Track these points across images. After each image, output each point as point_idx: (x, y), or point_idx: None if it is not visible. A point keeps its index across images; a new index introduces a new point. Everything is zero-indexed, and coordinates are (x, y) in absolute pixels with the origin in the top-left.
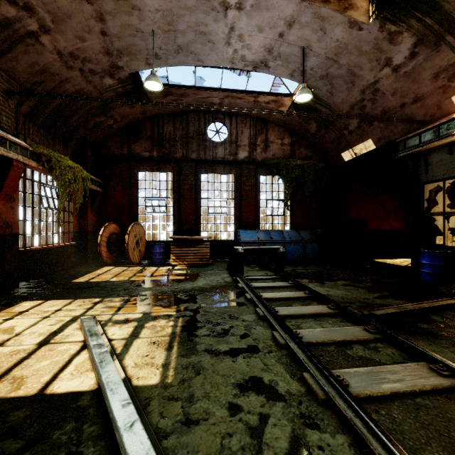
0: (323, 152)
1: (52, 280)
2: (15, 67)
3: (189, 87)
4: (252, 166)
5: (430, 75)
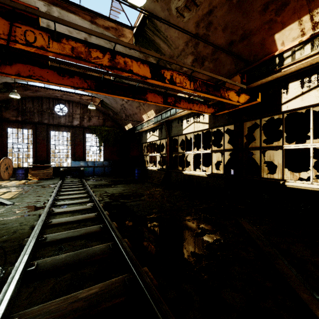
0: (119, 124)
1: None
2: None
3: (41, 87)
4: (81, 129)
5: (135, 107)
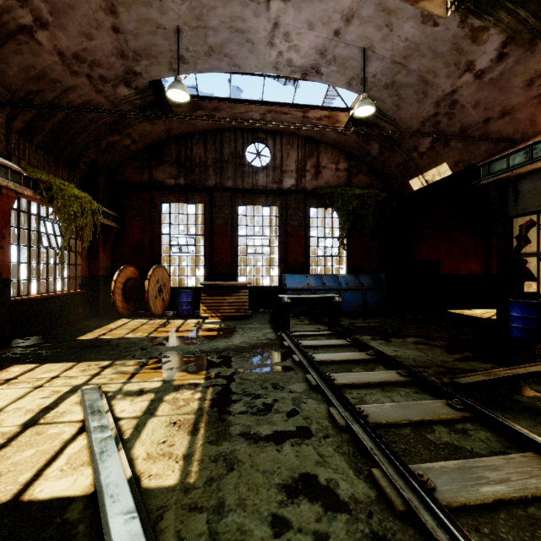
0: (386, 179)
1: (52, 337)
2: (5, 71)
3: (223, 99)
4: (300, 196)
5: (522, 82)
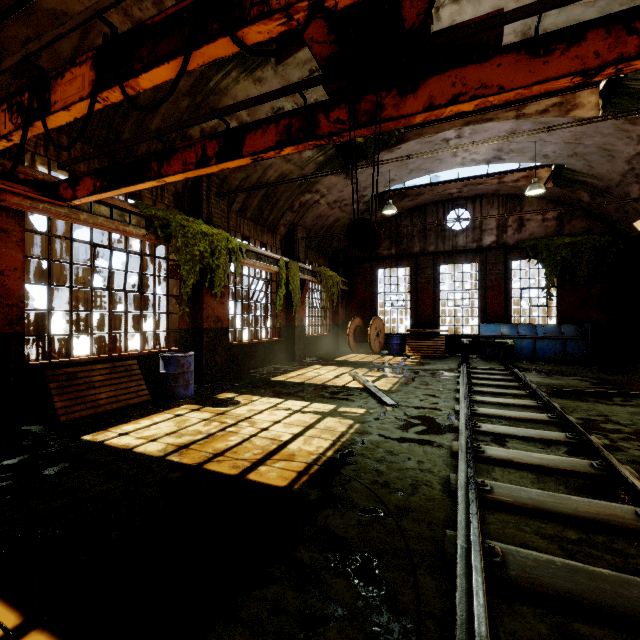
0: (609, 222)
1: (321, 358)
2: (306, 221)
3: (425, 185)
4: (499, 251)
5: None
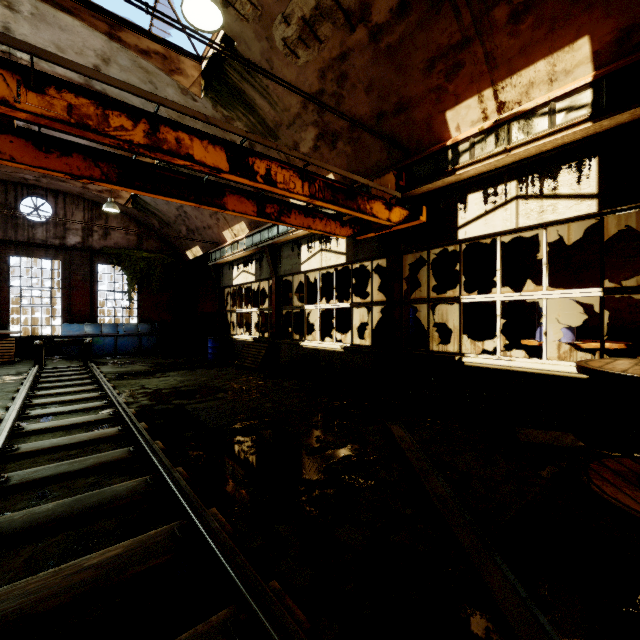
0: (174, 247)
1: None
2: None
3: None
4: (85, 253)
5: (208, 215)
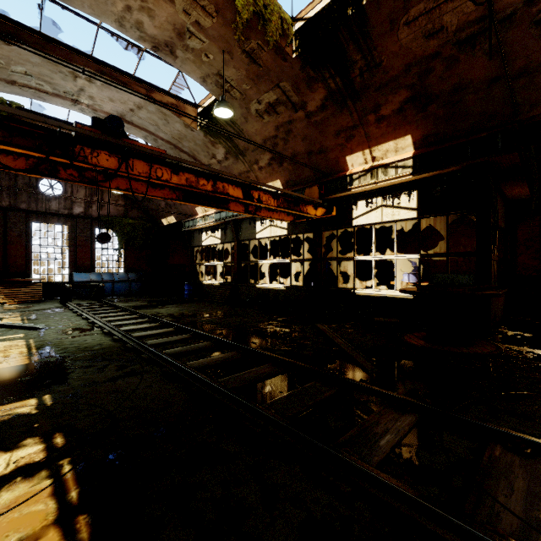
0: (151, 215)
1: None
2: None
3: None
4: (87, 220)
5: None
